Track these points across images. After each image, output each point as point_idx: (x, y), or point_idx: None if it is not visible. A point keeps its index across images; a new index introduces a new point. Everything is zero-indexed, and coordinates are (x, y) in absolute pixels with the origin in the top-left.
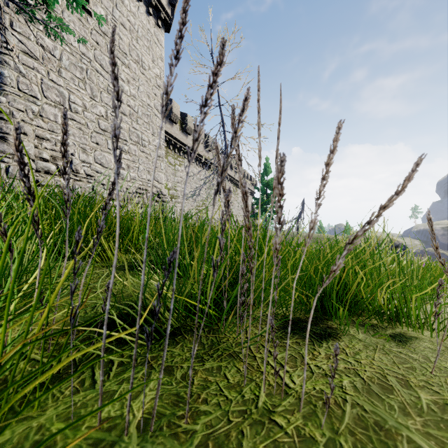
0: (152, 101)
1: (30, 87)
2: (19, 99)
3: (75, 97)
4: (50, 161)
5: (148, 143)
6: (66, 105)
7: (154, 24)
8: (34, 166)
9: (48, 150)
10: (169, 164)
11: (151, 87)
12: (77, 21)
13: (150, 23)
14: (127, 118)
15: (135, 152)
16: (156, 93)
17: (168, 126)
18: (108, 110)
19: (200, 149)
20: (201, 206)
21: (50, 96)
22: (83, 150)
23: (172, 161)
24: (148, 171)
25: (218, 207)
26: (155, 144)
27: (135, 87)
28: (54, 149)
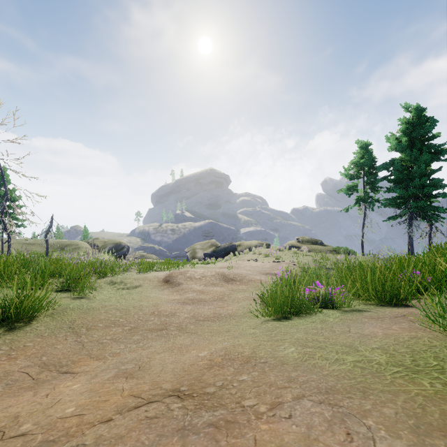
0: None
1: None
2: None
3: None
4: None
5: None
6: None
7: None
8: None
9: None
10: None
11: None
12: None
13: None
14: None
15: None
16: None
17: None
18: None
19: None
20: None
21: None
22: None
23: None
24: None
25: None
26: None
27: None
28: None
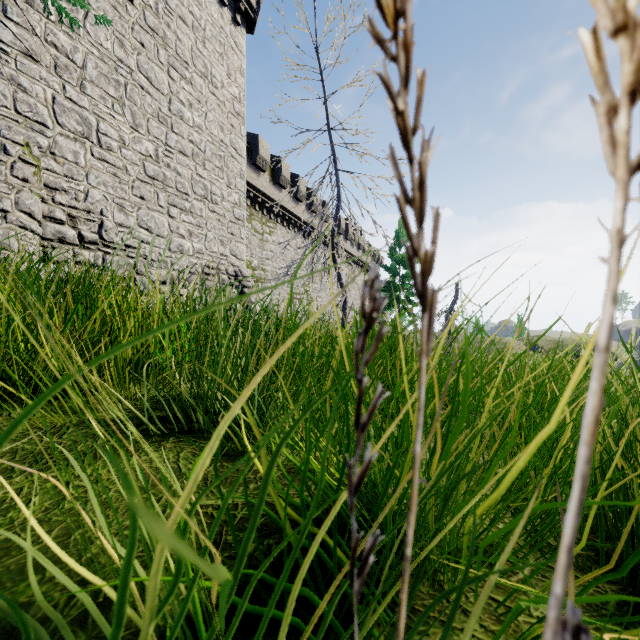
0: (228, 136)
1: (35, 108)
2: (17, 126)
3: (107, 126)
4: (67, 223)
5: (221, 198)
6: (93, 138)
7: (230, 20)
8: (40, 230)
9: (64, 207)
10: (253, 231)
11: (226, 115)
12: (110, 9)
13: (223, 18)
14: (189, 160)
15: (201, 212)
16: (233, 123)
17: (252, 175)
18: (160, 147)
19: (300, 210)
20: (302, 293)
21: (66, 124)
22: (120, 208)
23: (259, 227)
24: (220, 241)
25: (326, 295)
26: (231, 200)
27: (201, 113)
28: (73, 205)
